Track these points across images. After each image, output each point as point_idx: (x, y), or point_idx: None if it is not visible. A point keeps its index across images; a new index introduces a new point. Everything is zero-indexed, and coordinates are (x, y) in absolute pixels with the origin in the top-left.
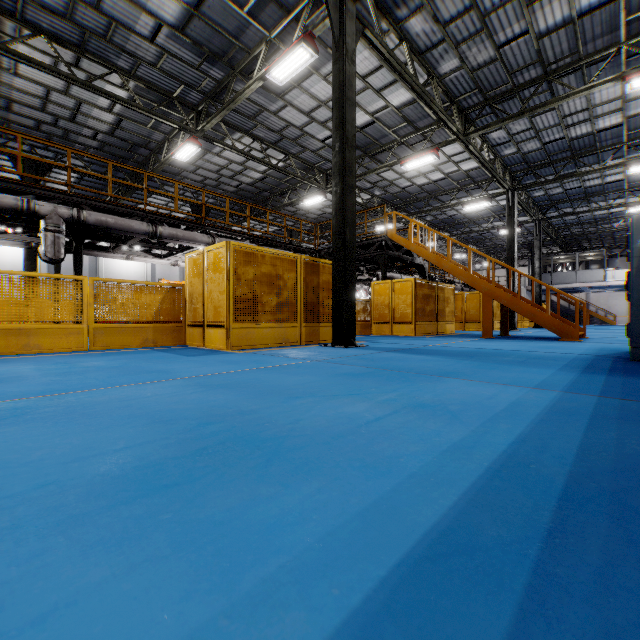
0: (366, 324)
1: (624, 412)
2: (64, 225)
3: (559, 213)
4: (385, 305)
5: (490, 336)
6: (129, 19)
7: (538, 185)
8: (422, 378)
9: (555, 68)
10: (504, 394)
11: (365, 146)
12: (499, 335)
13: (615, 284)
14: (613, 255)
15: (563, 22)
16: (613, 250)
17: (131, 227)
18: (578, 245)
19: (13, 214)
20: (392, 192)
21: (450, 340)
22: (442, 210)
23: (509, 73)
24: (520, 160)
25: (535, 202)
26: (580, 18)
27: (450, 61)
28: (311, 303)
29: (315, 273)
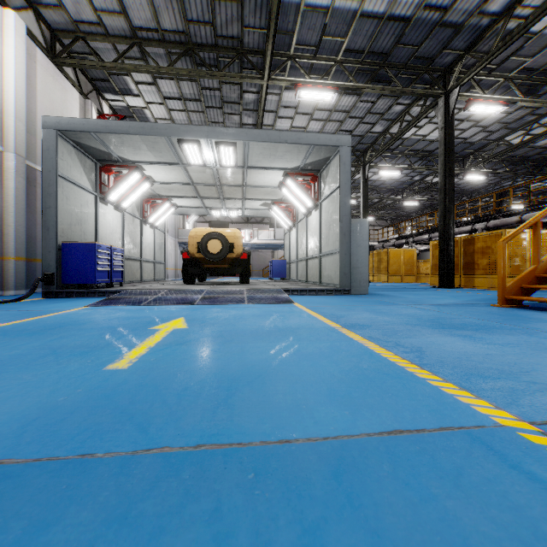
0: None
1: None
2: (484, 231)
3: None
4: None
5: None
6: (494, 119)
7: None
8: None
9: None
10: None
11: None
12: None
13: None
14: None
15: None
16: None
17: (507, 222)
18: None
19: (471, 232)
20: None
21: None
22: None
23: None
24: None
25: None
26: None
27: None
28: (468, 263)
29: (471, 244)
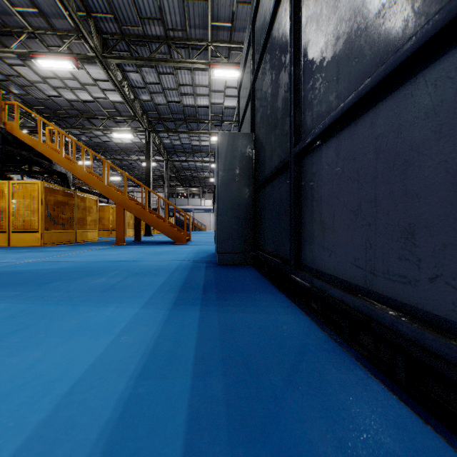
0: None
1: None
2: None
3: (179, 159)
4: (1, 210)
5: (123, 243)
6: None
7: (166, 132)
8: None
9: (173, 36)
10: None
11: None
12: (134, 241)
13: (206, 208)
14: (205, 192)
15: None
16: (205, 189)
17: None
18: (189, 183)
19: None
20: (36, 96)
21: (75, 250)
22: (96, 134)
23: (139, 17)
24: (154, 109)
25: (165, 147)
26: None
27: None
28: None
29: None
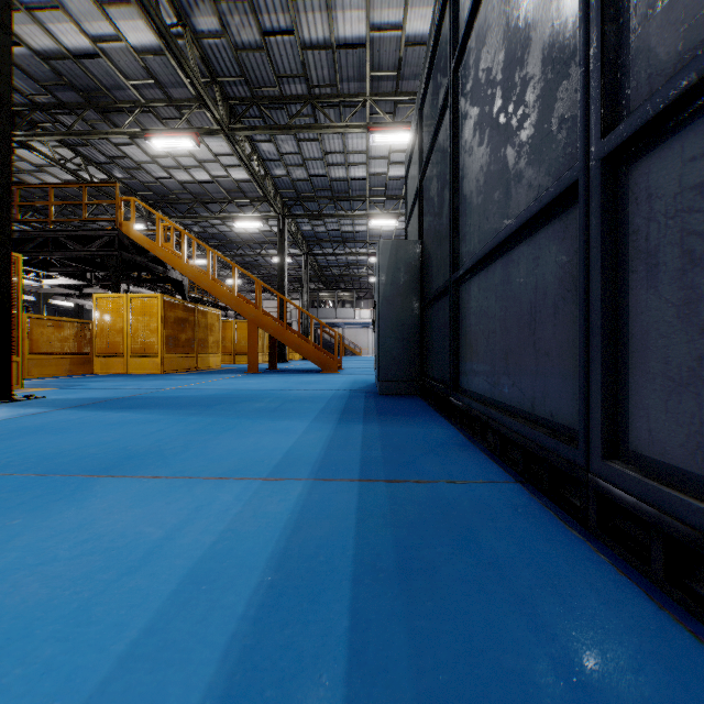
0: (83, 358)
1: (402, 532)
2: None
3: (323, 252)
4: (117, 330)
5: (256, 371)
6: None
7: (306, 217)
8: (30, 495)
9: (318, 94)
10: (196, 524)
11: (88, 91)
12: (268, 369)
13: (362, 322)
14: (360, 297)
15: (325, 43)
16: (360, 293)
17: None
18: (337, 285)
19: None
20: (142, 180)
21: (205, 378)
22: (212, 222)
23: (276, 75)
24: (290, 186)
25: (304, 236)
26: (338, 47)
27: (208, 18)
28: None
29: None
